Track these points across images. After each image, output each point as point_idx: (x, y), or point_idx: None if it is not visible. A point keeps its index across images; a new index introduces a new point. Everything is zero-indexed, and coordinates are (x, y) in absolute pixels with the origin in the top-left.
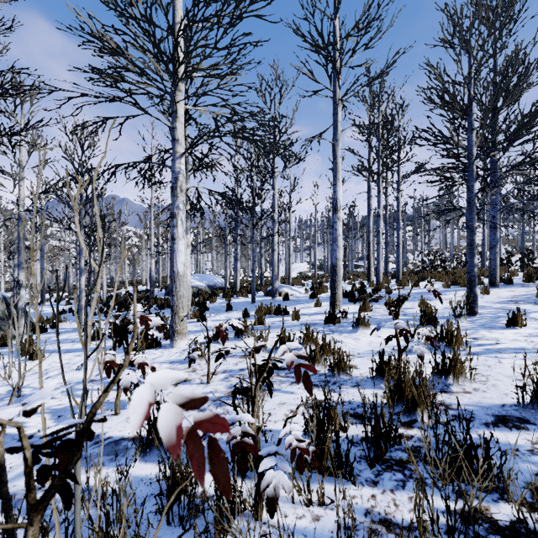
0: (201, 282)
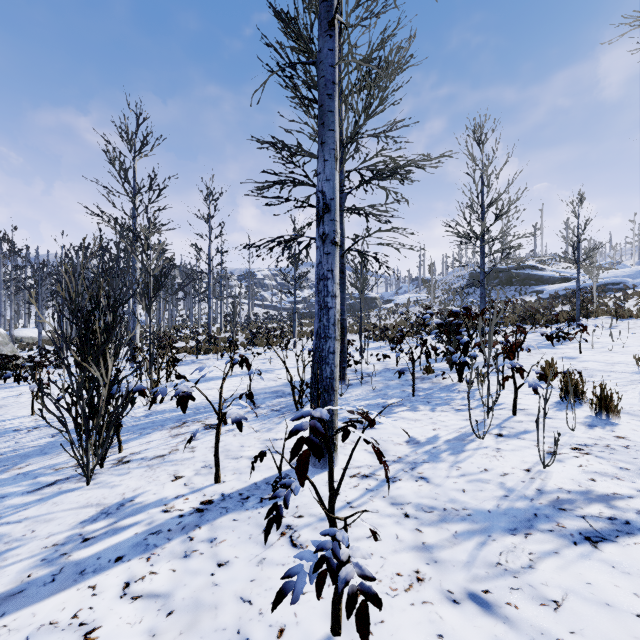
0: (36, 334)
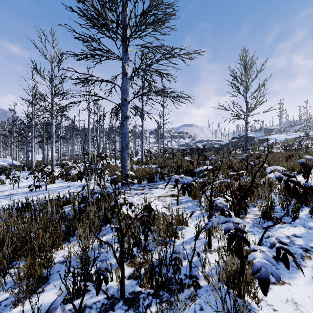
0: (4, 163)
